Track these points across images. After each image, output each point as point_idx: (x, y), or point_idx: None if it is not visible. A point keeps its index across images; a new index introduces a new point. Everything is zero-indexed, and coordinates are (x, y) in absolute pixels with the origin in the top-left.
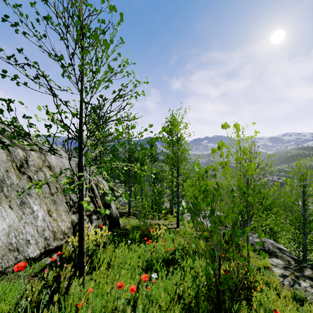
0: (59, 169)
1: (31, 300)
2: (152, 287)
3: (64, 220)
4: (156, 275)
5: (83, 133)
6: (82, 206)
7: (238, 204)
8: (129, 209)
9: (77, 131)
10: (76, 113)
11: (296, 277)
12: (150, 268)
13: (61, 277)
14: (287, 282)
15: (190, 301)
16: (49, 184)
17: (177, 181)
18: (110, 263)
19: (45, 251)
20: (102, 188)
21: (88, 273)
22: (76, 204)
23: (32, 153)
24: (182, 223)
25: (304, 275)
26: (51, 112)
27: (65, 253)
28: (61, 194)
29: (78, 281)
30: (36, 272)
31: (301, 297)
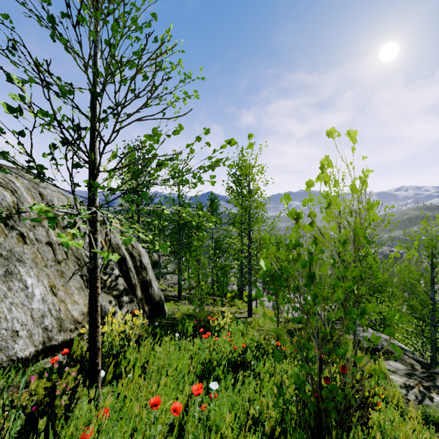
0: None
1: (2, 428)
2: (210, 405)
3: (77, 302)
4: (217, 386)
5: (96, 152)
6: (96, 272)
7: (352, 269)
8: (180, 290)
9: (74, 128)
10: (69, 89)
11: (426, 388)
12: (208, 375)
13: (57, 389)
14: (412, 396)
15: (271, 427)
16: (54, 247)
17: (248, 250)
18: (146, 367)
19: (44, 349)
20: (139, 257)
21: (111, 382)
22: None
23: (27, 199)
24: (256, 310)
25: (437, 385)
26: (16, 77)
27: (77, 351)
28: (73, 262)
29: (88, 395)
30: (27, 380)
31: (436, 418)
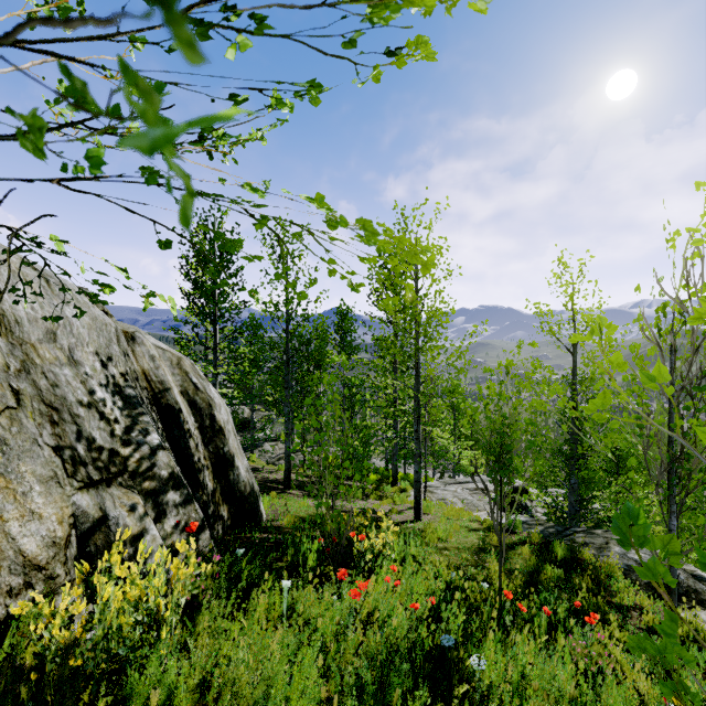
0: (45, 335)
1: None
2: None
3: (37, 515)
4: None
5: None
6: None
7: None
8: (288, 471)
9: None
10: None
11: None
12: None
13: None
14: None
15: None
16: None
17: (415, 397)
18: (208, 685)
19: None
20: (208, 409)
21: None
22: (102, 454)
23: None
24: (427, 507)
25: None
26: None
27: (28, 646)
28: (36, 417)
29: None
30: None
31: None
